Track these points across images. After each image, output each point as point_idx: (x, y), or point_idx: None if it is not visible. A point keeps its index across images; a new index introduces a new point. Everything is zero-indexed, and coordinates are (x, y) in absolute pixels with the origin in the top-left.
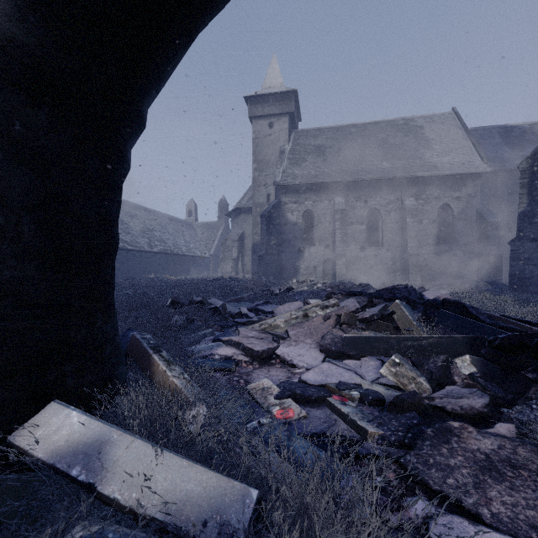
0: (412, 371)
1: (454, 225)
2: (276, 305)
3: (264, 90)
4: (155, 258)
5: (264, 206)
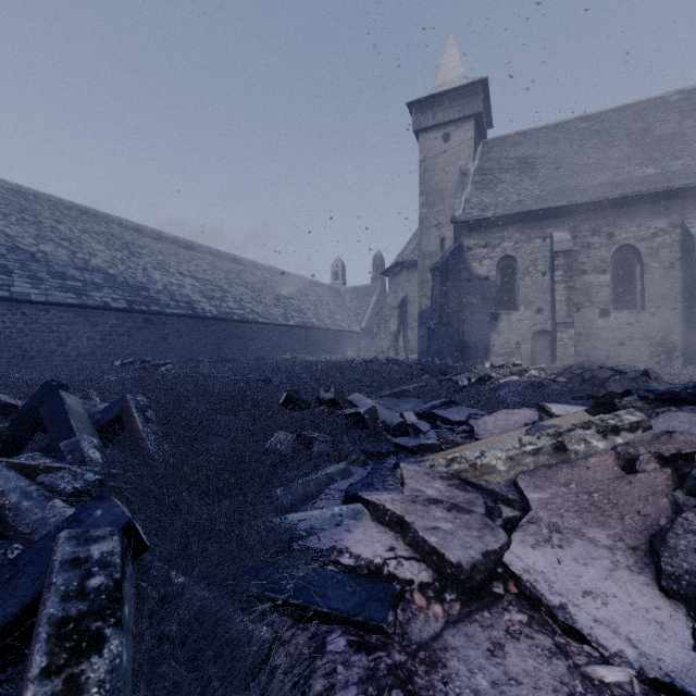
0: None
1: None
2: (468, 408)
3: (436, 89)
4: (292, 333)
5: (436, 256)
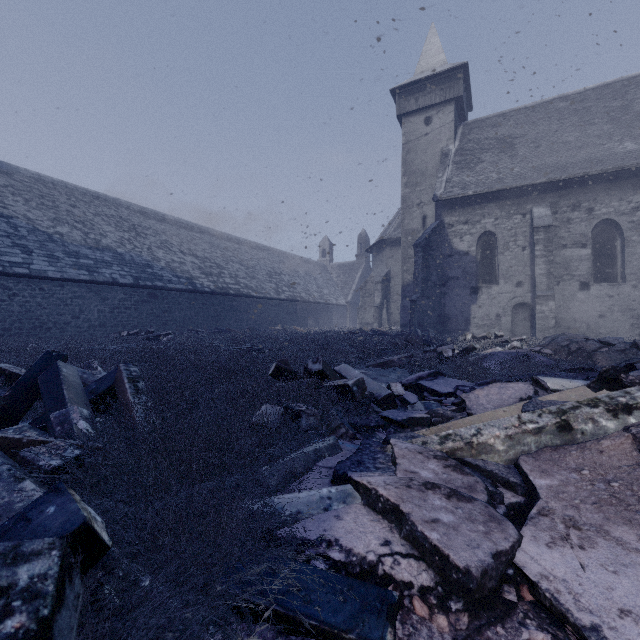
0: None
1: None
2: (454, 379)
3: (418, 75)
4: (283, 306)
5: (418, 233)
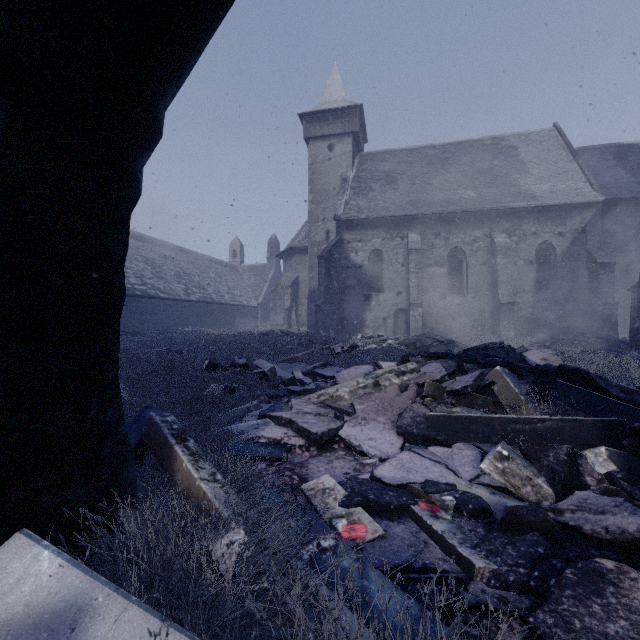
0: (526, 469)
1: (556, 267)
2: (338, 368)
3: (322, 105)
4: (193, 308)
5: (322, 245)
